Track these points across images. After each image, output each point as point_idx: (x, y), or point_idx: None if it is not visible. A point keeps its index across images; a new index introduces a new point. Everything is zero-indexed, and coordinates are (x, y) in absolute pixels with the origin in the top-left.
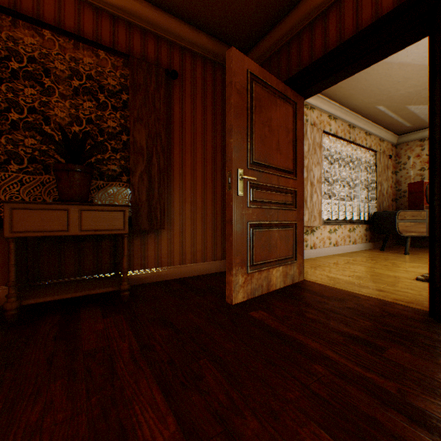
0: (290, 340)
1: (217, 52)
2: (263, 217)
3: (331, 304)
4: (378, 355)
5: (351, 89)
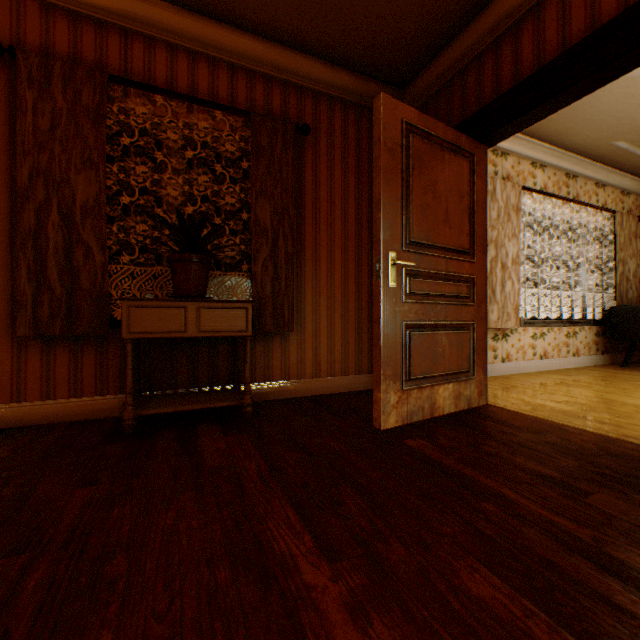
0: (455, 474)
1: (362, 91)
2: (424, 315)
3: (522, 437)
4: (576, 500)
5: (568, 122)
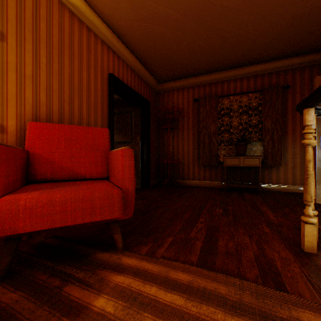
0: None
1: None
2: None
3: None
4: None
5: None
